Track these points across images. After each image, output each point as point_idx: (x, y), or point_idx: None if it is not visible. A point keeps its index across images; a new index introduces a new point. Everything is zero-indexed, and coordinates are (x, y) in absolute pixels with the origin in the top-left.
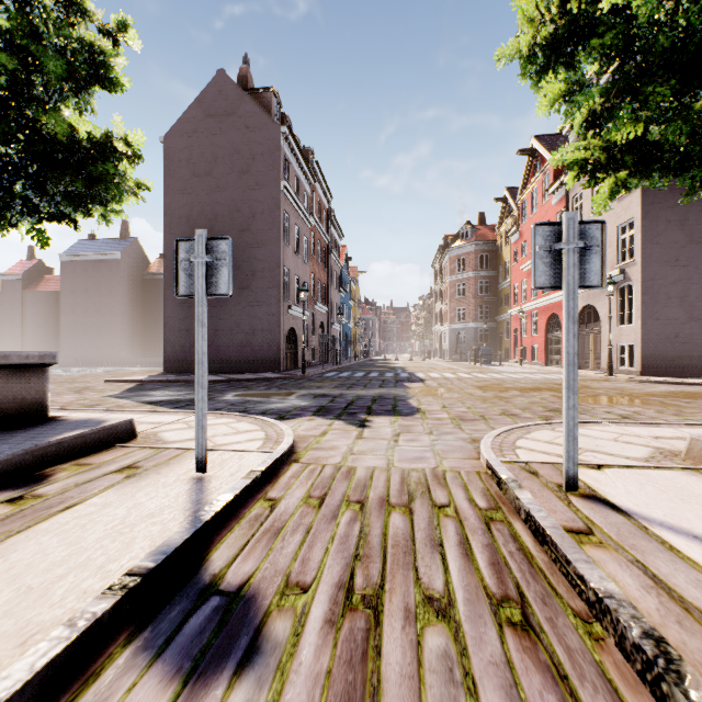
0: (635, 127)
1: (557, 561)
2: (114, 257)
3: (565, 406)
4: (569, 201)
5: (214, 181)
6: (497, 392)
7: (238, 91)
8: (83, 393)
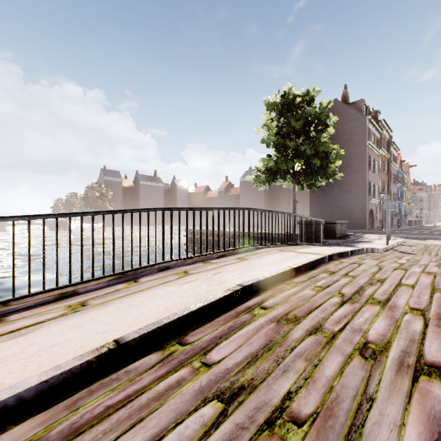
0: None
1: None
2: None
3: None
4: None
5: None
6: None
7: (344, 106)
8: None
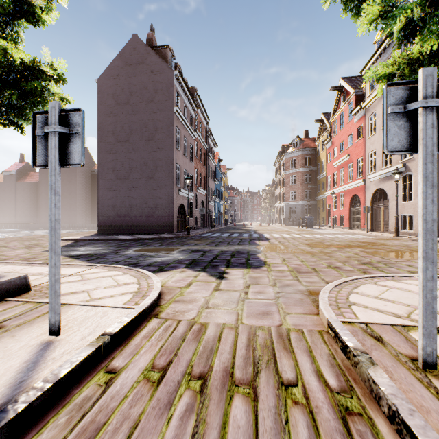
0: (438, 40)
1: None
2: None
3: (422, 277)
4: (366, 119)
5: (130, 107)
6: (321, 248)
7: (146, 48)
8: (31, 248)
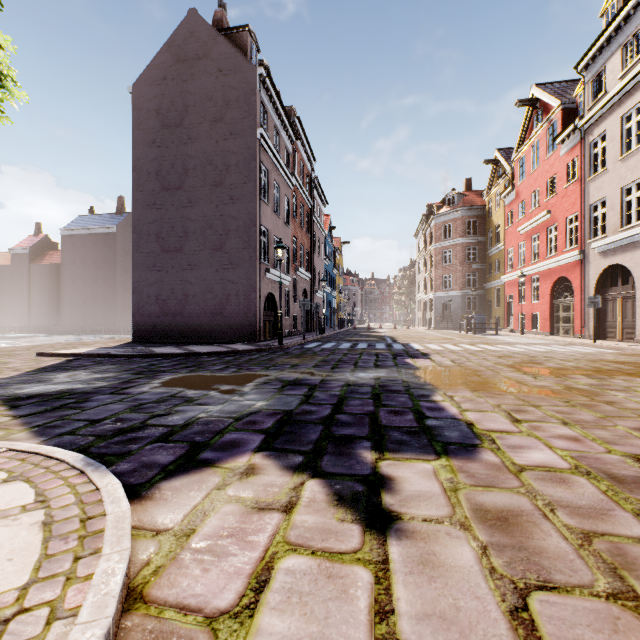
0: None
1: None
2: (110, 230)
3: None
4: (586, 147)
5: (185, 132)
6: (554, 377)
7: (210, 31)
8: None
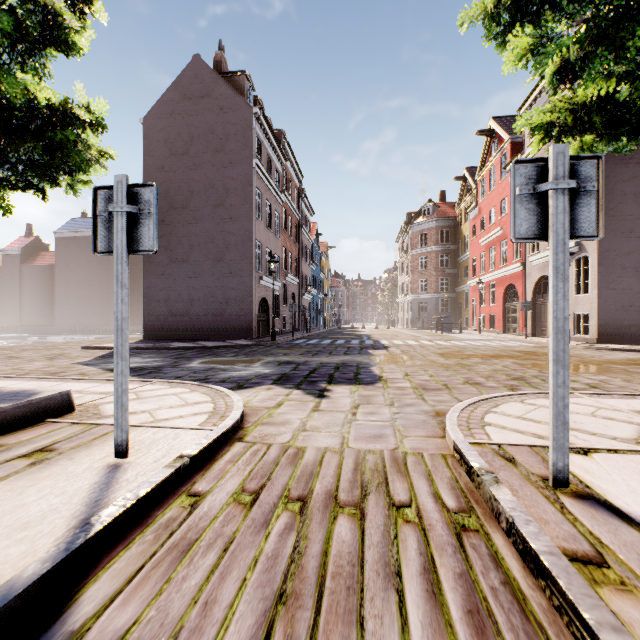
0: (607, 83)
1: (563, 612)
2: None
3: (553, 383)
4: None
5: (190, 160)
6: (459, 359)
7: (213, 75)
8: (55, 360)
